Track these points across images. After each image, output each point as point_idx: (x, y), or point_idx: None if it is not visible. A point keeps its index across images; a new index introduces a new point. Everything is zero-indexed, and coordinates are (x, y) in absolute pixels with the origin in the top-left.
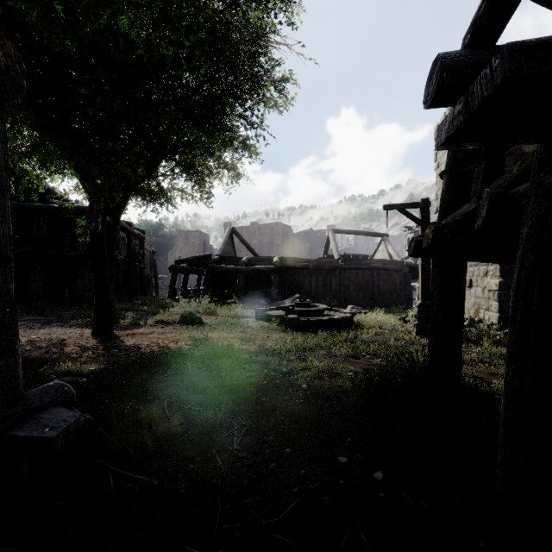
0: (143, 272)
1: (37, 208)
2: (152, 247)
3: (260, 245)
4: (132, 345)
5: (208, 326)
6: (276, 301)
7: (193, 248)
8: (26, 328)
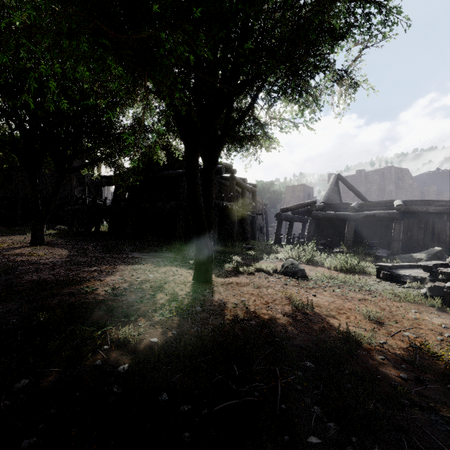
0: (254, 221)
1: (181, 173)
2: (265, 201)
3: (367, 193)
4: (219, 301)
5: (312, 282)
6: (399, 253)
7: (298, 200)
8: (156, 264)
